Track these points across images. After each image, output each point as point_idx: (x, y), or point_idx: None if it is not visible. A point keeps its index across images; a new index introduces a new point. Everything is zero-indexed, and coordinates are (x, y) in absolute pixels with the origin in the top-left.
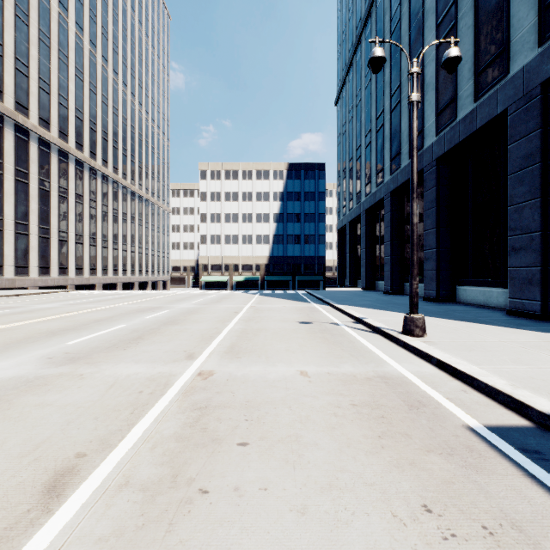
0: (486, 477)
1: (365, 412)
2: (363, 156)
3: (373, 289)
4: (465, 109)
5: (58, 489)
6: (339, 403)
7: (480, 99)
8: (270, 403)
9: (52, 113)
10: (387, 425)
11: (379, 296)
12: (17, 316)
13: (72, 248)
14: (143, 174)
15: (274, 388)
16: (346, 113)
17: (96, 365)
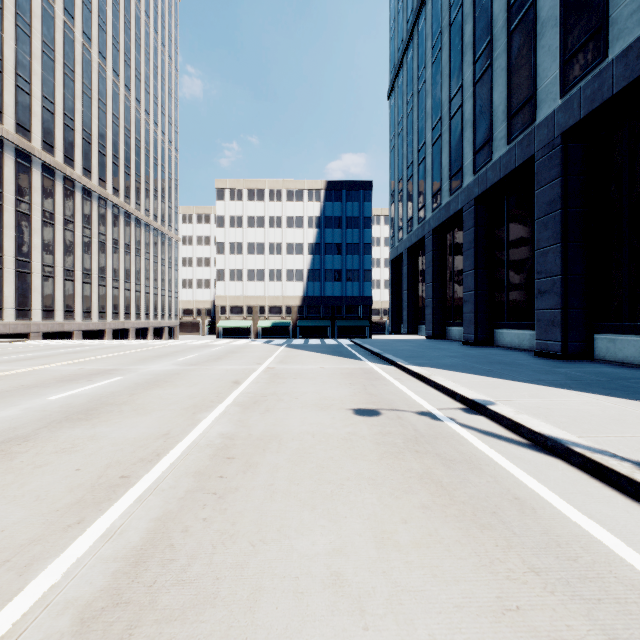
0: None
1: None
2: (428, 157)
3: (443, 337)
4: (627, 36)
5: None
6: None
7: None
8: None
9: (6, 99)
10: None
11: (460, 348)
12: None
13: (37, 283)
14: (141, 191)
15: None
16: (403, 105)
17: None
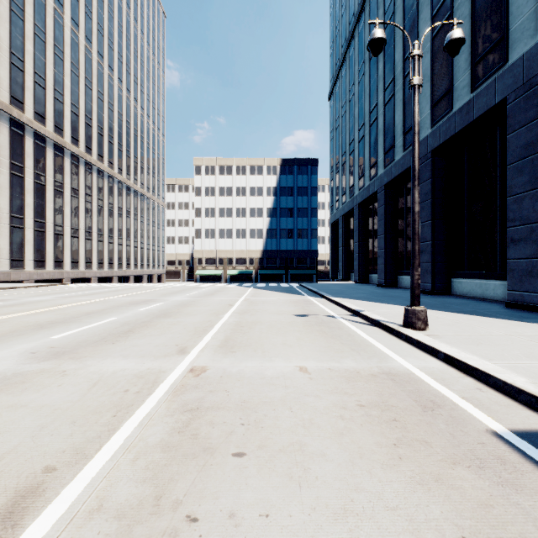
0: (530, 498)
1: (375, 415)
2: (356, 150)
3: (366, 282)
4: (461, 100)
5: (14, 516)
6: (344, 403)
7: (477, 89)
8: (268, 404)
9: (48, 108)
10: (401, 430)
11: (373, 288)
12: (7, 309)
13: (68, 242)
14: (138, 169)
15: (272, 385)
16: (339, 108)
17: (81, 360)
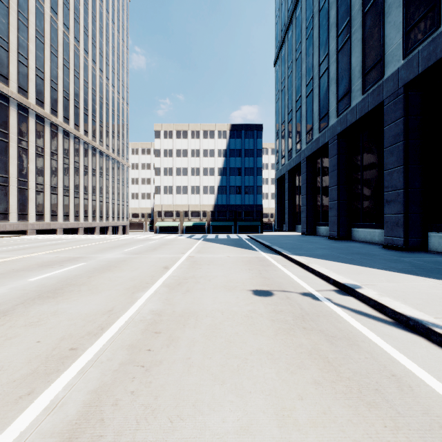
0: None
1: None
2: (303, 106)
3: (314, 234)
4: None
5: None
6: None
7: None
8: None
9: (11, 70)
10: None
11: (327, 242)
12: None
13: (32, 196)
14: (103, 133)
15: None
16: (285, 69)
17: None
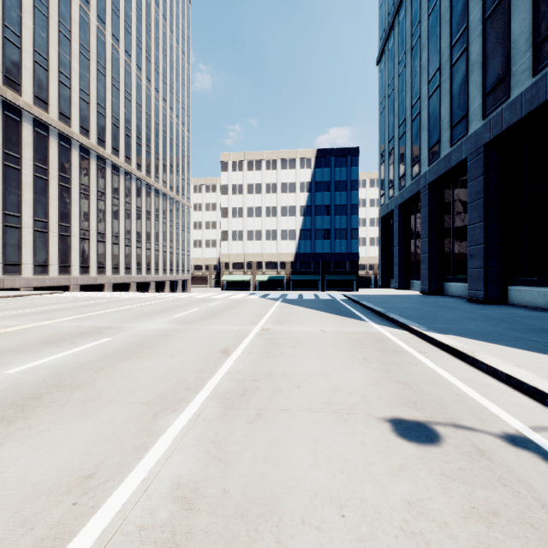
0: None
1: None
2: (424, 111)
3: (440, 293)
4: None
5: None
6: None
7: None
8: None
9: (51, 92)
10: None
11: (470, 306)
12: None
13: (76, 244)
14: (160, 166)
15: None
16: (394, 65)
17: None
